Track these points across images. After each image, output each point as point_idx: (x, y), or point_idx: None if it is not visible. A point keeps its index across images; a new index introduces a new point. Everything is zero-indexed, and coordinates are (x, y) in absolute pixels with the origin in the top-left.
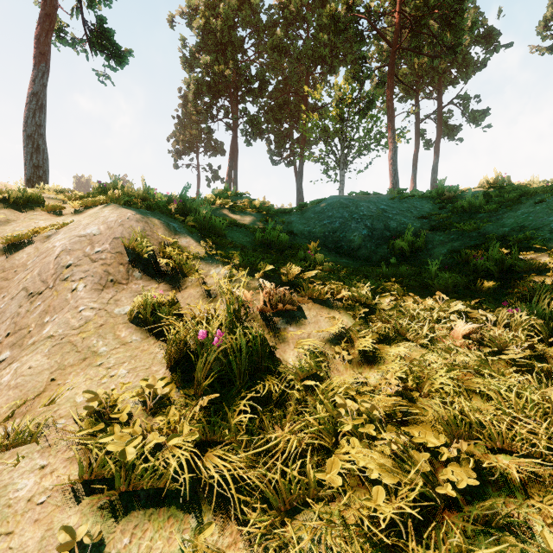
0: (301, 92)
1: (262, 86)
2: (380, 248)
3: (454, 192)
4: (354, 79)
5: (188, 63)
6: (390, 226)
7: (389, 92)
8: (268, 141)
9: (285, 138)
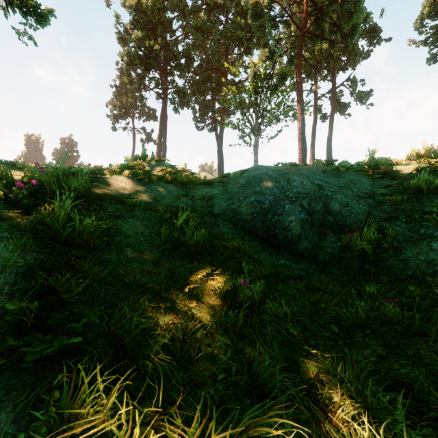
0: (221, 70)
1: (188, 62)
2: (326, 240)
3: (386, 164)
4: (268, 58)
5: (123, 38)
6: (332, 208)
7: (298, 70)
8: (193, 110)
9: (208, 108)
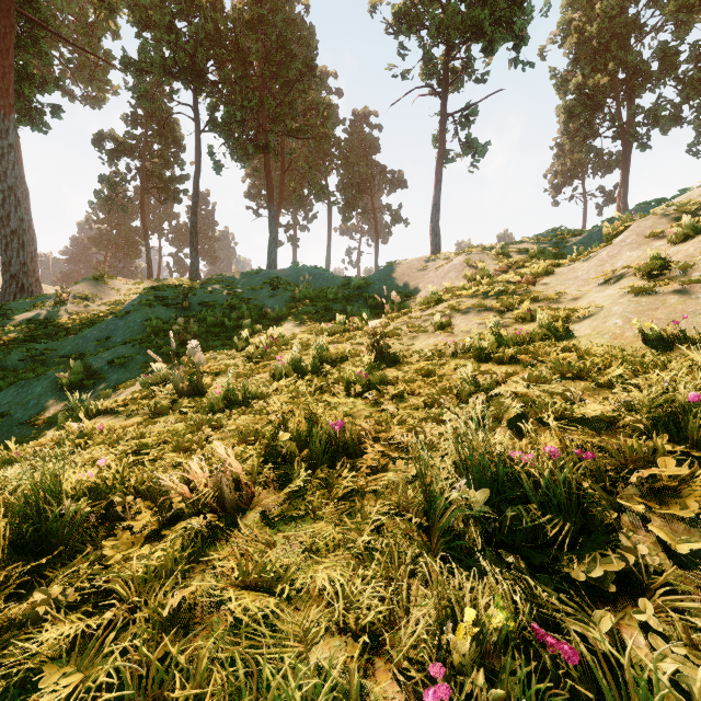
0: None
1: (664, 64)
2: None
3: None
4: None
5: (562, 87)
6: None
7: None
8: (695, 123)
9: None
